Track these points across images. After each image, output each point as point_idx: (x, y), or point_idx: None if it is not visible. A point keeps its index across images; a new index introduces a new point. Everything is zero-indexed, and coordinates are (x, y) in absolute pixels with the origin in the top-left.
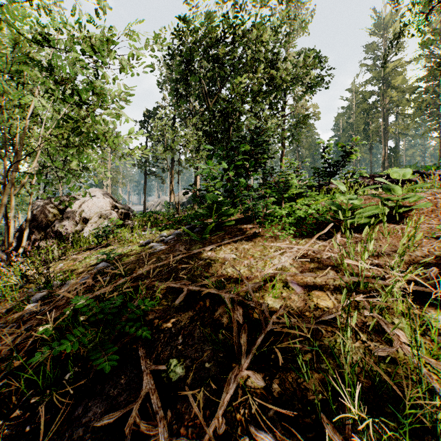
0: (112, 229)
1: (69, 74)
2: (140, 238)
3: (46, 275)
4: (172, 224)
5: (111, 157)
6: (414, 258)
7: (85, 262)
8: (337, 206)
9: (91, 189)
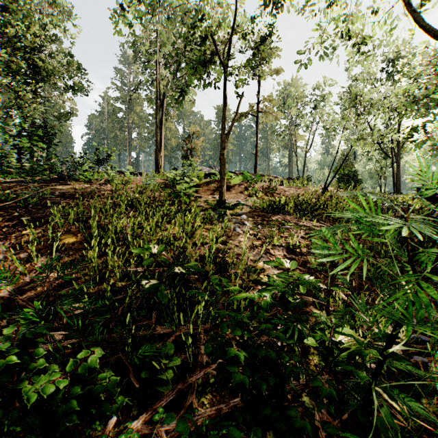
0: None
1: None
2: None
3: None
4: None
5: None
6: (131, 190)
7: None
8: (108, 175)
9: None
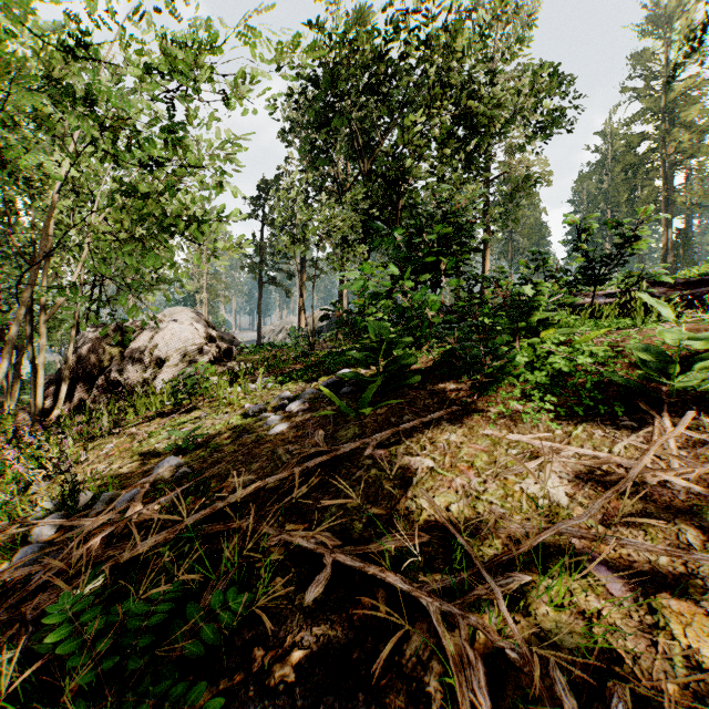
0: (199, 381)
1: (118, 108)
2: (246, 396)
3: (70, 476)
4: (302, 373)
5: (197, 256)
6: None
7: (147, 445)
8: (655, 353)
9: (174, 309)
